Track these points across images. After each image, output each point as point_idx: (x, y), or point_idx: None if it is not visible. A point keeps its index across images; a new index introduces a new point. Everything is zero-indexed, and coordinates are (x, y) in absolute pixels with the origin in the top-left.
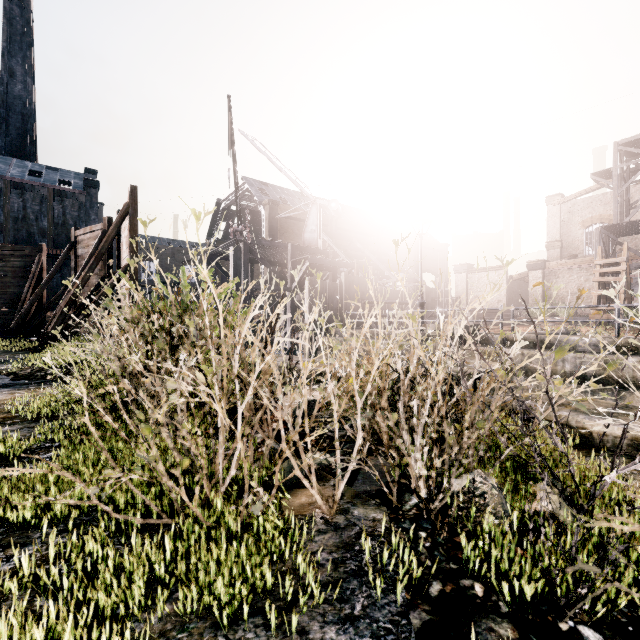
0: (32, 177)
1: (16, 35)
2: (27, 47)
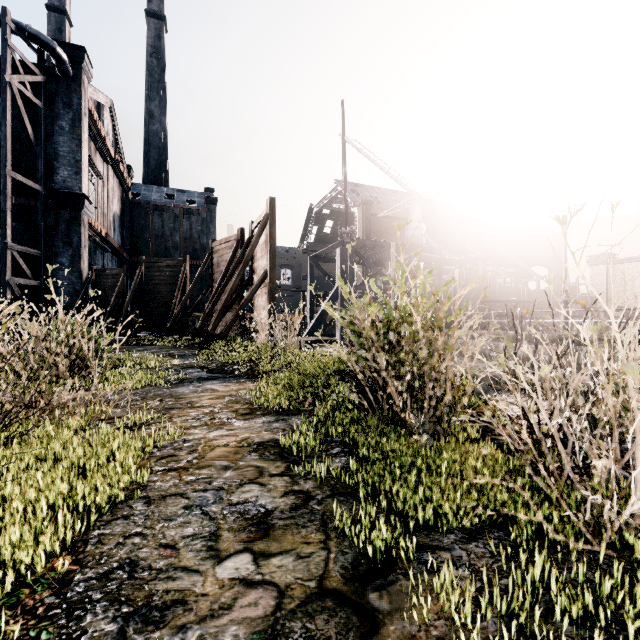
0: (167, 200)
1: (154, 83)
2: (162, 91)
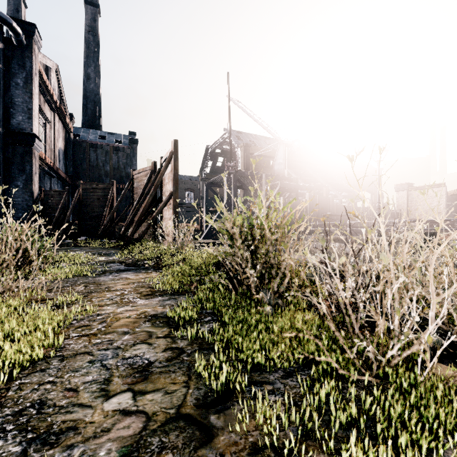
0: (101, 140)
1: (91, 53)
2: (97, 59)
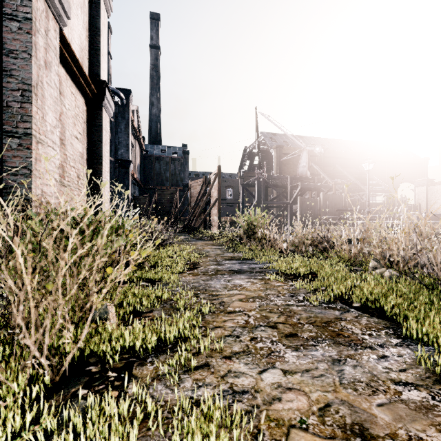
0: (162, 153)
1: (154, 85)
2: (158, 90)
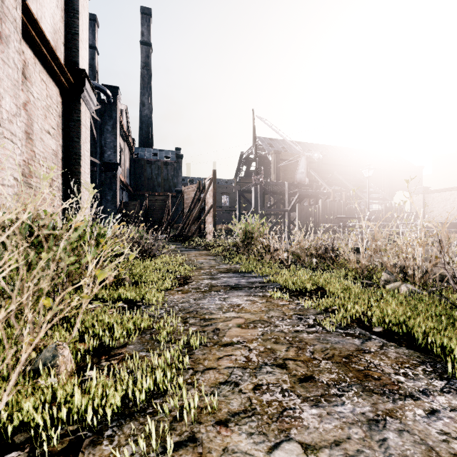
0: (154, 157)
1: (145, 84)
2: (150, 89)
